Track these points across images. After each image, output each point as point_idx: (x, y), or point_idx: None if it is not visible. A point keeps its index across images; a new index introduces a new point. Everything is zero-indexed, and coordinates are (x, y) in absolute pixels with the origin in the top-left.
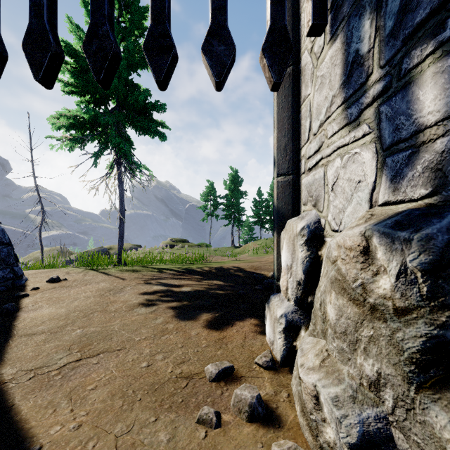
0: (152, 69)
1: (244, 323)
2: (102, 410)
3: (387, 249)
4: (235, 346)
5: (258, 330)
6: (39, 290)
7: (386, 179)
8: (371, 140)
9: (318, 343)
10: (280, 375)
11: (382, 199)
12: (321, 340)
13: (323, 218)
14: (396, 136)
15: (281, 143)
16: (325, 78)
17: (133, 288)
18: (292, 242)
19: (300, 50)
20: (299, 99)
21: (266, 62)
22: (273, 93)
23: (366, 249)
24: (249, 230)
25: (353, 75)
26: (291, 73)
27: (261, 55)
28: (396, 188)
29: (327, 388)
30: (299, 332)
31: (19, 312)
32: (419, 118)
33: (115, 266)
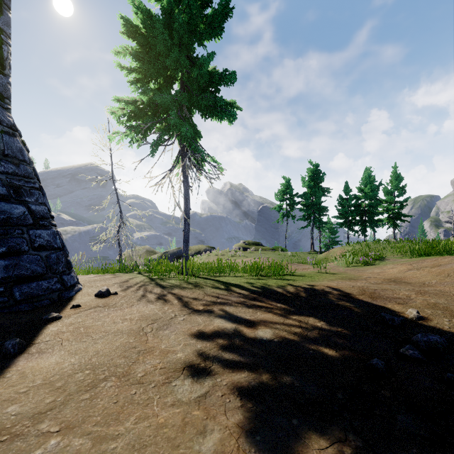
0: None
1: None
2: None
3: None
4: None
5: None
6: (79, 308)
7: None
8: None
9: None
10: None
11: None
12: None
13: None
14: None
15: None
16: None
17: (186, 320)
18: None
19: None
20: None
21: None
22: None
23: None
24: (331, 233)
25: None
26: None
27: None
28: None
29: None
30: None
31: (21, 355)
32: None
33: (179, 275)
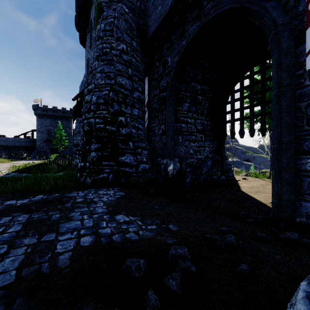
0: None
1: None
2: (263, 197)
3: None
4: None
5: None
6: (240, 180)
7: None
8: None
9: None
10: None
11: None
12: None
13: None
14: None
15: None
16: None
17: None
18: None
19: None
20: None
21: None
22: None
23: None
24: None
25: None
26: None
27: None
28: None
29: None
30: None
31: (238, 184)
32: None
33: (268, 179)
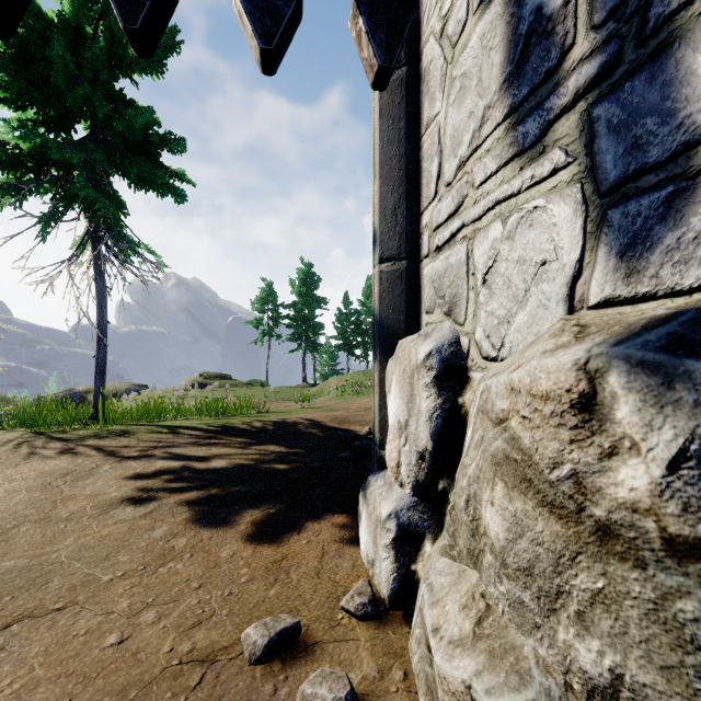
0: (114, 1)
1: (321, 525)
2: None
3: (648, 402)
4: (304, 574)
5: (346, 537)
6: None
7: (608, 253)
8: (572, 179)
9: (464, 577)
10: (389, 629)
11: (597, 294)
12: (469, 571)
13: (466, 335)
14: (635, 160)
15: (387, 204)
16: (469, 77)
17: (116, 467)
18: (408, 379)
19: (420, 40)
20: (418, 127)
21: (363, 24)
22: (373, 114)
23: (588, 398)
24: (331, 359)
25: (529, 59)
26: (404, 79)
27: (355, 10)
28: (633, 269)
29: (496, 697)
30: (421, 544)
31: None
32: (696, 114)
33: (88, 425)
